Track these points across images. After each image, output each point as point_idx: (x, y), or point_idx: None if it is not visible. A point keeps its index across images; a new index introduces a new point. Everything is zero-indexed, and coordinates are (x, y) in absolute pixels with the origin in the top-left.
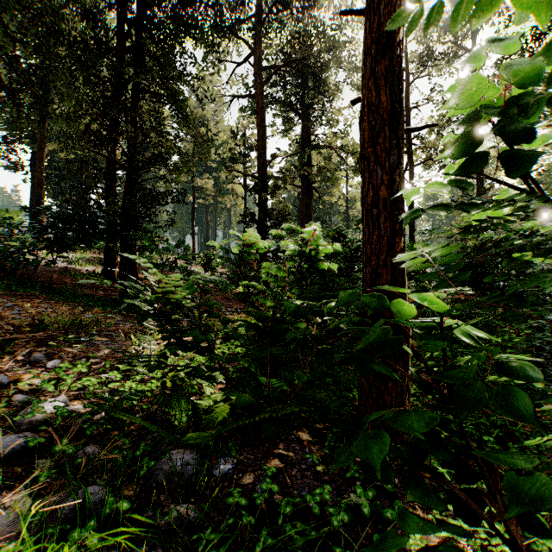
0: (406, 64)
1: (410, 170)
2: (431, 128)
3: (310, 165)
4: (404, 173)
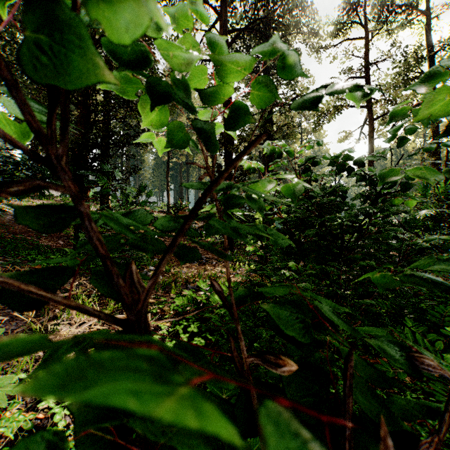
0: (365, 22)
1: (369, 123)
2: (387, 86)
3: (271, 124)
4: (362, 127)
